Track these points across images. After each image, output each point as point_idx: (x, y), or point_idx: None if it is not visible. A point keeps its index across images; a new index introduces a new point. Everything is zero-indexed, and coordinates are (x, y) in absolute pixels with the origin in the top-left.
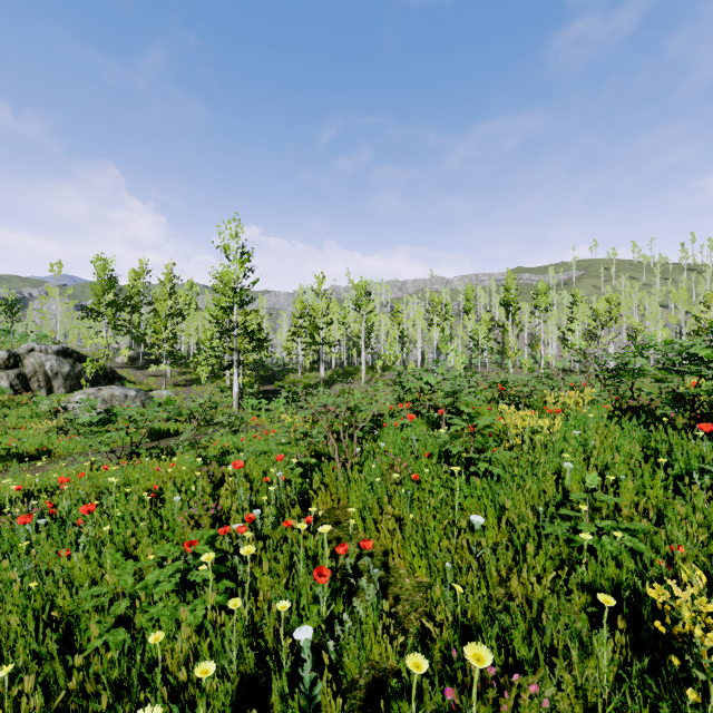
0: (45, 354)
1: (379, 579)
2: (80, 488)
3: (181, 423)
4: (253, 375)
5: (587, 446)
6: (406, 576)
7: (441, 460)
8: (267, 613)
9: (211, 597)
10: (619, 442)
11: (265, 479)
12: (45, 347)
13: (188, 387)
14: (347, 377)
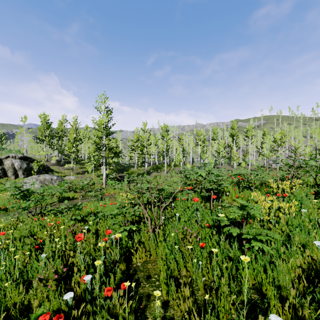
0: (14, 159)
1: None
2: None
3: (76, 193)
4: (114, 169)
5: (311, 219)
6: None
7: (218, 232)
8: None
9: None
10: None
11: (104, 239)
12: (14, 155)
13: (83, 174)
14: (157, 169)
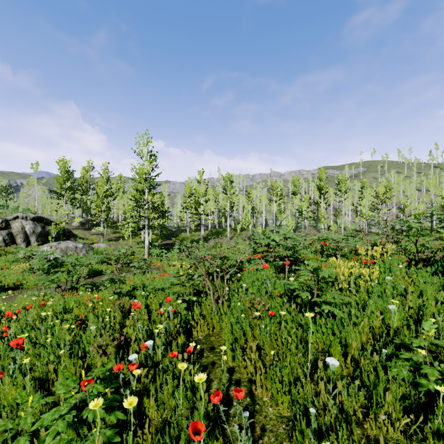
0: (25, 220)
1: (246, 407)
2: (30, 315)
3: (110, 265)
4: (159, 234)
5: (397, 288)
6: (269, 404)
7: (290, 300)
8: (152, 443)
9: (96, 443)
10: (425, 287)
11: (159, 312)
12: (25, 216)
13: (117, 241)
14: (218, 235)
